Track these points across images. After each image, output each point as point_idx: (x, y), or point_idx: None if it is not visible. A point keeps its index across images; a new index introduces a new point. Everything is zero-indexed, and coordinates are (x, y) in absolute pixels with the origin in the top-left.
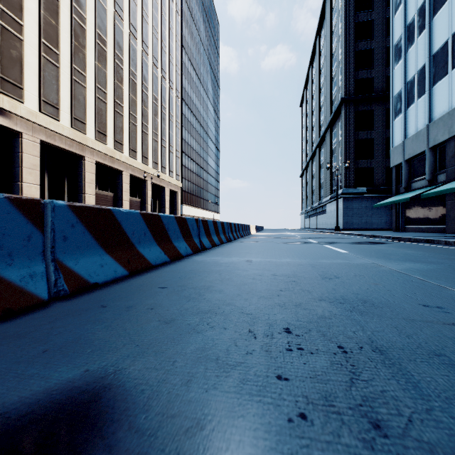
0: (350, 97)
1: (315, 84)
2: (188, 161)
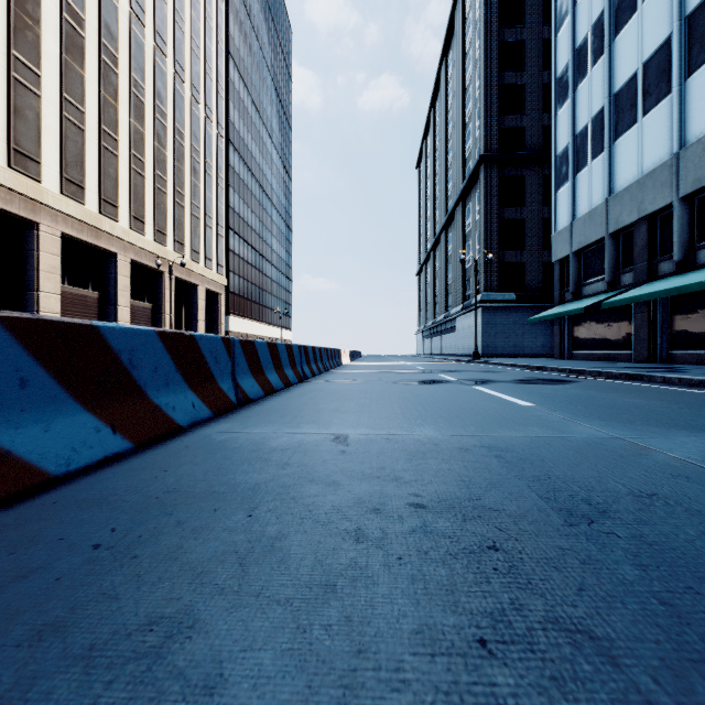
0: (492, 154)
1: (439, 134)
2: (238, 244)
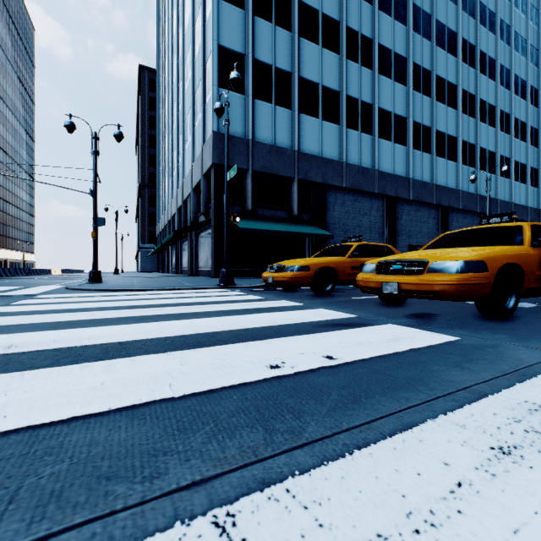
0: (145, 184)
1: None
2: None
